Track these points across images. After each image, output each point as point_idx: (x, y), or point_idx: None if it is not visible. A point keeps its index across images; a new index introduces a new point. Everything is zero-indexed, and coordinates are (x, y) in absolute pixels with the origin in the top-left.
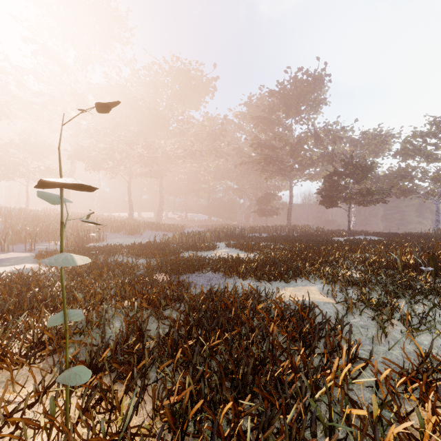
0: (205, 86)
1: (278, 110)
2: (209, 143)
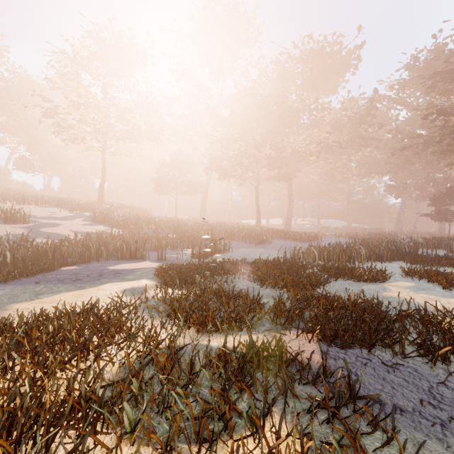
0: (345, 61)
1: None
2: (350, 130)
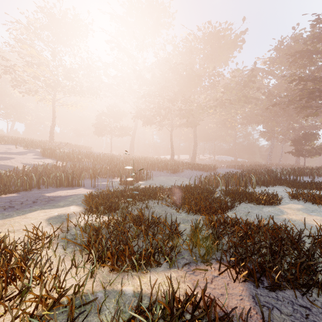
0: (233, 42)
1: None
2: (237, 92)
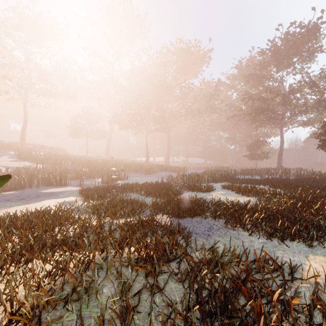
0: (202, 58)
1: (268, 66)
2: (205, 102)
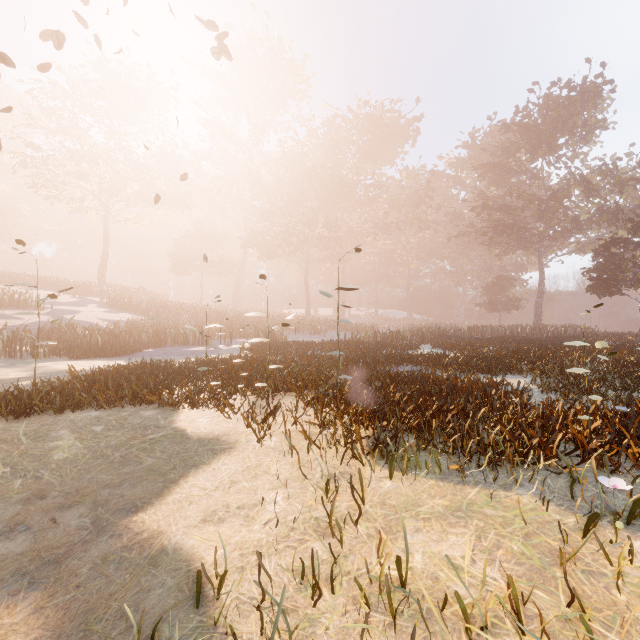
0: (403, 131)
1: (517, 151)
2: (408, 211)
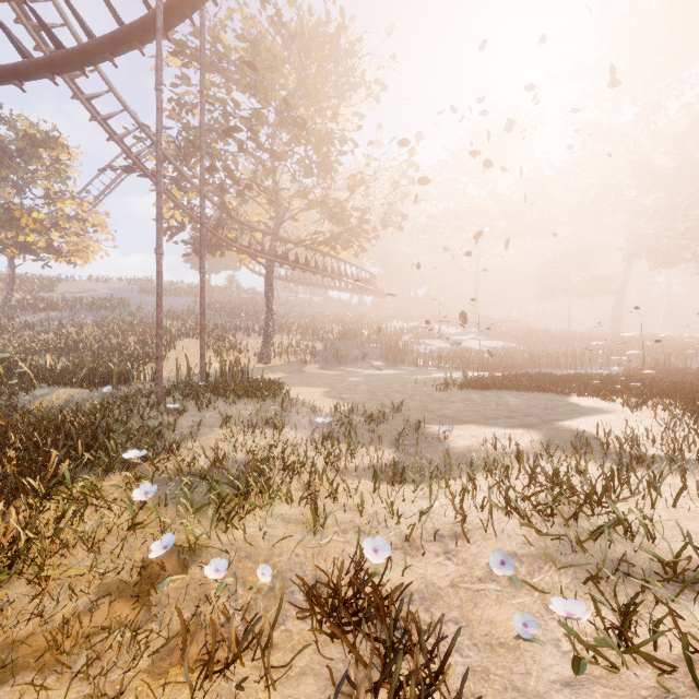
0: None
1: None
2: None
